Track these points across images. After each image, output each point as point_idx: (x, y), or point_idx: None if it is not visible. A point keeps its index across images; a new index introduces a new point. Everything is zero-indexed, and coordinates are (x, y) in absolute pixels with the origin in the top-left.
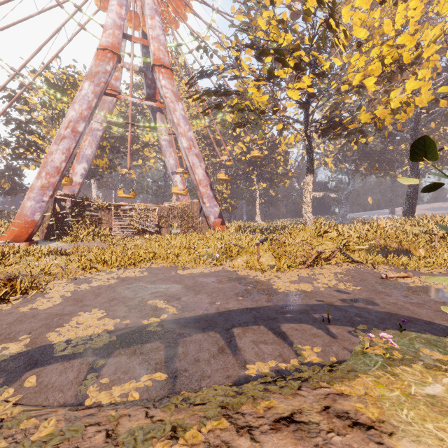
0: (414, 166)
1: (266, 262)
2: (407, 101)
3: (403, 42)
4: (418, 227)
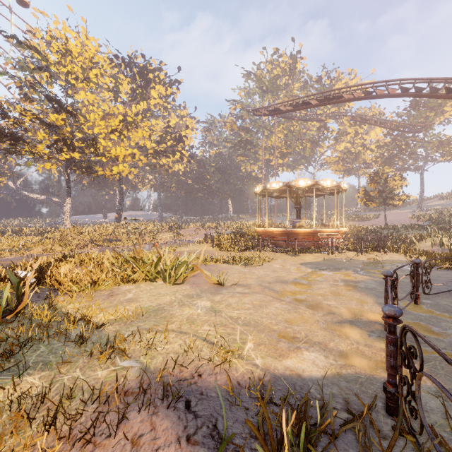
0: (121, 193)
1: (57, 248)
2: (120, 173)
3: (119, 154)
4: (124, 229)
